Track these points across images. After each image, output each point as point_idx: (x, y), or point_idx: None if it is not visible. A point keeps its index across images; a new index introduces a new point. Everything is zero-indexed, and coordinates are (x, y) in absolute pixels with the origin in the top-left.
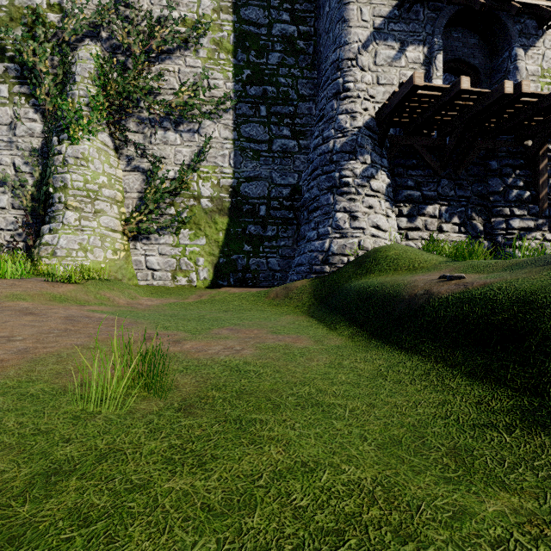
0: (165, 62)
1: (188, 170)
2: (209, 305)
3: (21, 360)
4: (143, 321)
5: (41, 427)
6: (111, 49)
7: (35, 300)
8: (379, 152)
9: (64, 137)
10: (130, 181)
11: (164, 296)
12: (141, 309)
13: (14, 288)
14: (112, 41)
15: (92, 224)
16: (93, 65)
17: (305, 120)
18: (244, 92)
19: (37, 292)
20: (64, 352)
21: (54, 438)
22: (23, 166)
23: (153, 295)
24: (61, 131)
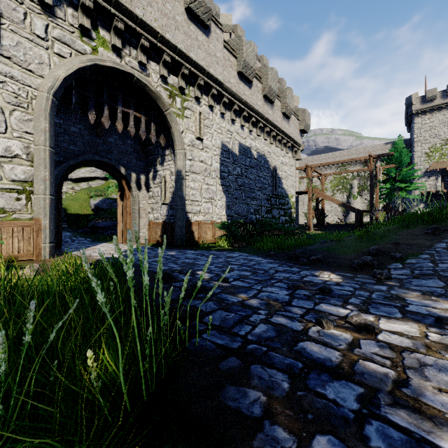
0: None
1: None
2: None
3: None
4: None
5: None
6: (359, 180)
7: None
8: (421, 200)
9: (352, 199)
10: (363, 205)
11: None
12: None
13: None
14: (359, 179)
15: None
16: (356, 185)
17: None
18: None
19: None
20: None
21: None
22: None
23: None
24: (351, 198)
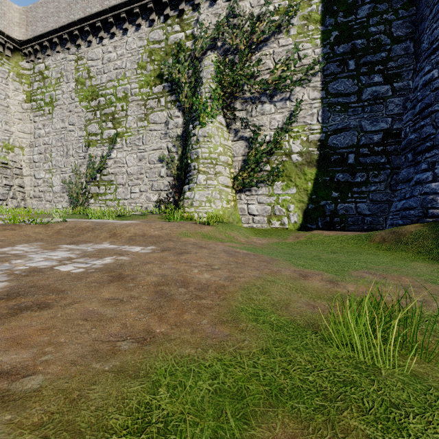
0: (262, 49)
1: (282, 132)
2: (311, 245)
3: (235, 287)
4: (277, 258)
5: (336, 373)
6: (224, 53)
7: (195, 237)
8: None
9: (196, 123)
10: (236, 148)
11: (266, 236)
12: (259, 246)
13: (181, 228)
14: (224, 47)
15: (214, 182)
16: (213, 68)
17: (400, 62)
18: (331, 53)
19: (193, 231)
20: (256, 283)
21: (372, 396)
22: (172, 148)
23: (258, 235)
24: (194, 120)
